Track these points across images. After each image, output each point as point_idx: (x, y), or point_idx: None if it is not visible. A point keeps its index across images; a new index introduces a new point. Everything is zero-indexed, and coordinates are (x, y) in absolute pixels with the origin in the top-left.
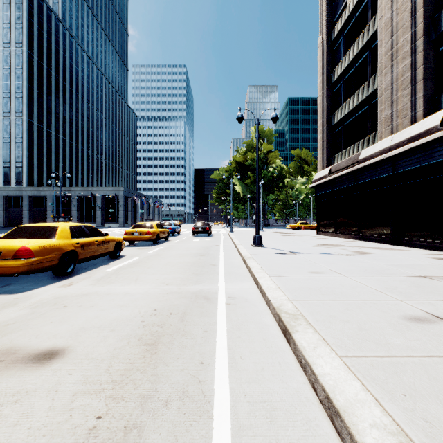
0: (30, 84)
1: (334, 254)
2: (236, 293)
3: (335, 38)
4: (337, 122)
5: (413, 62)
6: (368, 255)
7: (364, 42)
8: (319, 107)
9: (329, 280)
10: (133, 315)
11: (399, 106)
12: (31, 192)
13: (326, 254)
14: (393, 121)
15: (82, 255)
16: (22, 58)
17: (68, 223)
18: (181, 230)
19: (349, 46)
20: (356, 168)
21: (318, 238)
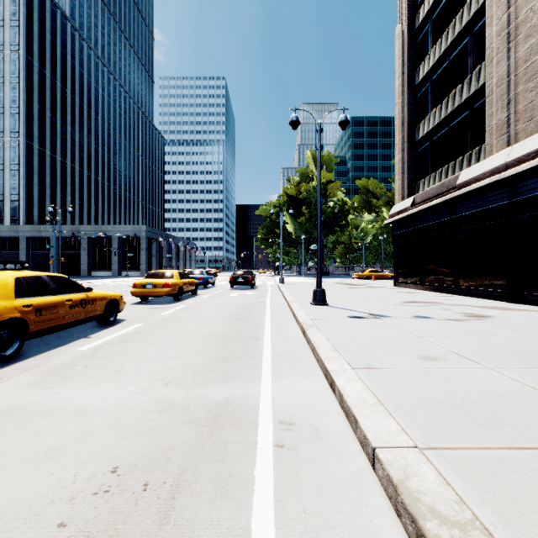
0: (29, 96)
1: (437, 318)
2: (294, 410)
3: (420, 25)
4: (423, 136)
5: None
6: (490, 321)
7: (463, 24)
8: (397, 118)
9: (465, 379)
10: (51, 496)
11: (519, 105)
12: (30, 232)
13: (425, 318)
14: (510, 127)
15: (37, 325)
16: (19, 64)
17: (19, 272)
18: (217, 280)
19: (440, 33)
20: (454, 196)
21: (398, 291)
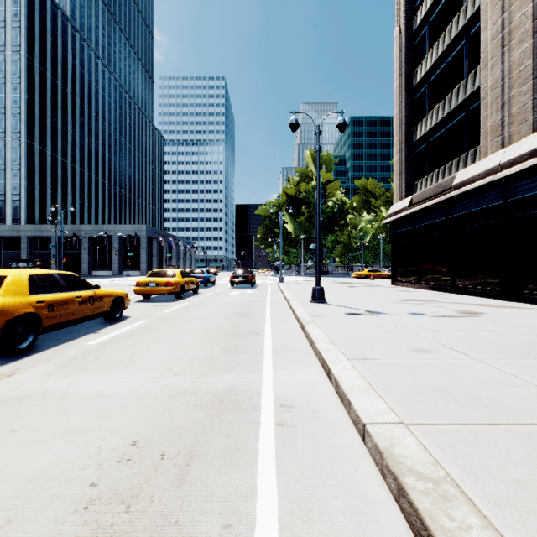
0: (30, 97)
1: (432, 315)
2: (293, 396)
3: (417, 28)
4: (420, 137)
5: (536, 45)
6: (483, 317)
7: (459, 28)
8: (395, 120)
9: (452, 368)
10: (80, 463)
11: (513, 108)
12: (31, 232)
13: (420, 315)
14: (505, 130)
15: (49, 320)
16: (20, 65)
17: (31, 269)
18: (217, 279)
19: (437, 36)
20: (450, 196)
21: (396, 290)
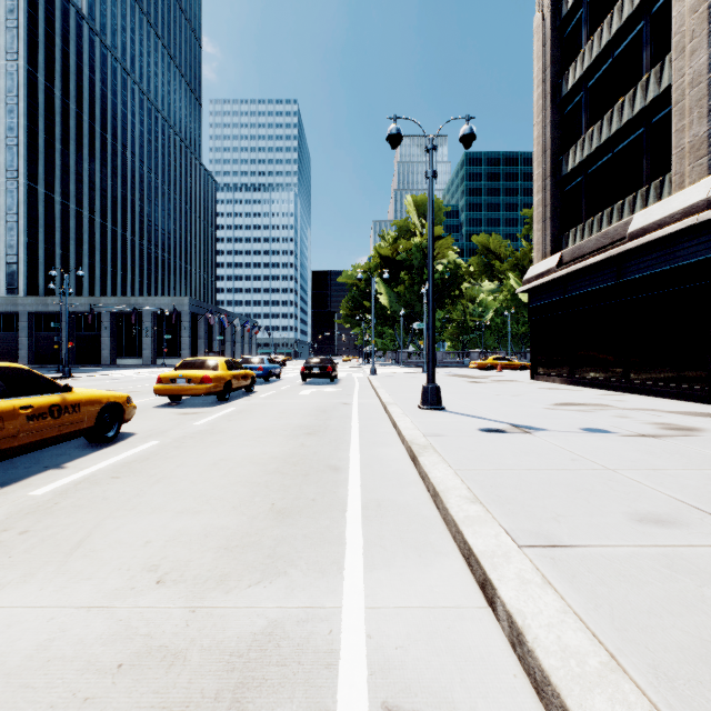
0: (32, 122)
1: (621, 433)
2: (415, 666)
3: (569, 11)
4: (573, 168)
5: None
6: (707, 438)
7: (636, 3)
8: (536, 144)
9: None
10: None
11: None
12: (33, 306)
13: (601, 433)
14: None
15: None
16: (17, 79)
17: None
18: (285, 370)
19: (599, 20)
20: (624, 249)
21: (540, 388)
